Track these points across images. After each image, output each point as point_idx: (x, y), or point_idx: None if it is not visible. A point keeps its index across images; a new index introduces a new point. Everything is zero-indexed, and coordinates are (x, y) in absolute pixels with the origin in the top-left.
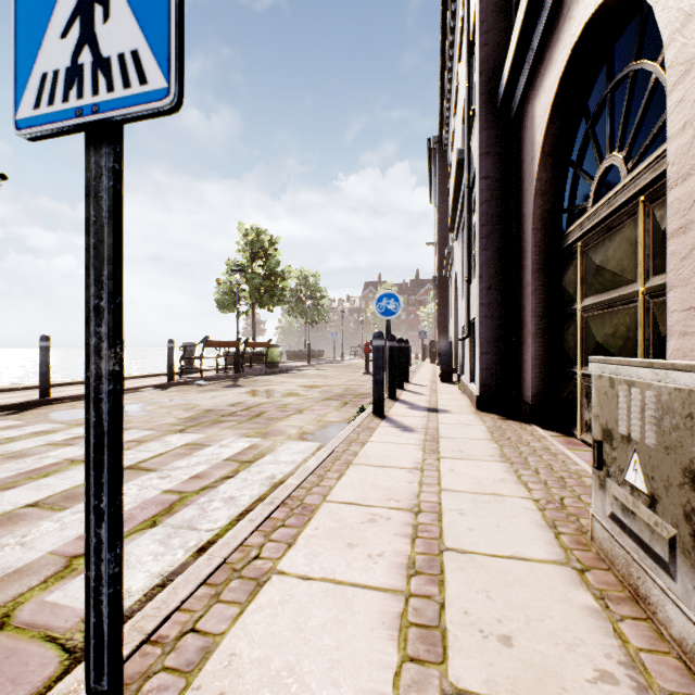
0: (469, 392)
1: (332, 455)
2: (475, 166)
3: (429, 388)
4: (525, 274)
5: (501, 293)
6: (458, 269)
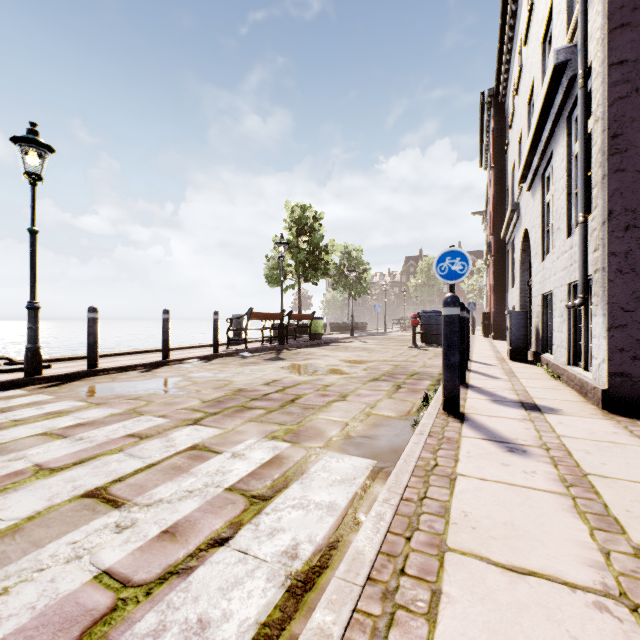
0: (574, 380)
1: (401, 511)
2: (590, 60)
3: (501, 368)
4: None
5: None
6: (533, 225)
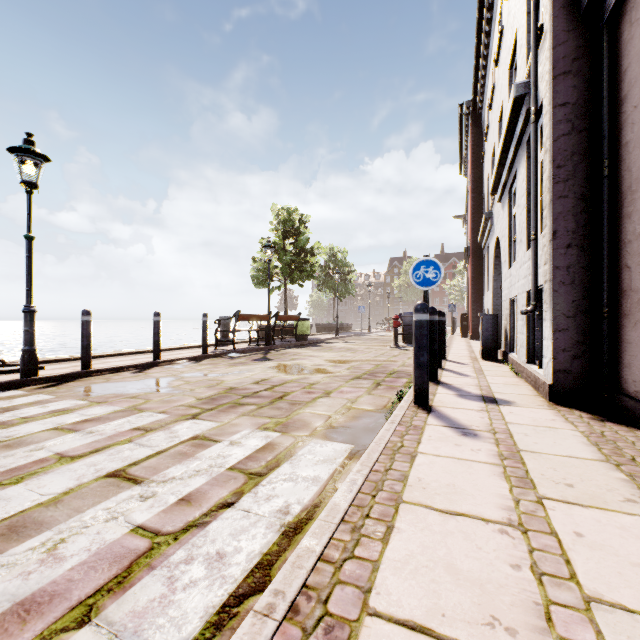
0: (531, 376)
1: (370, 479)
2: (542, 97)
3: (472, 367)
4: (630, 223)
5: (585, 252)
6: (503, 234)
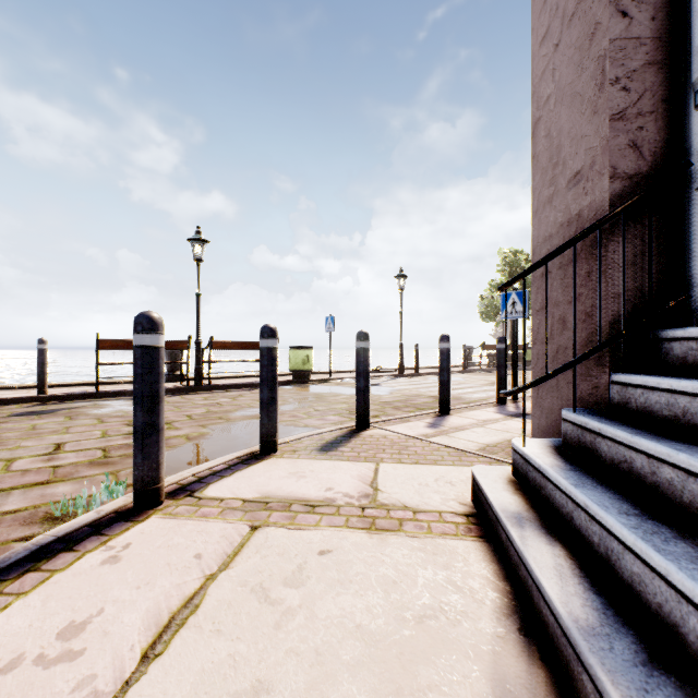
0: None
1: None
2: None
3: None
4: None
5: None
6: None
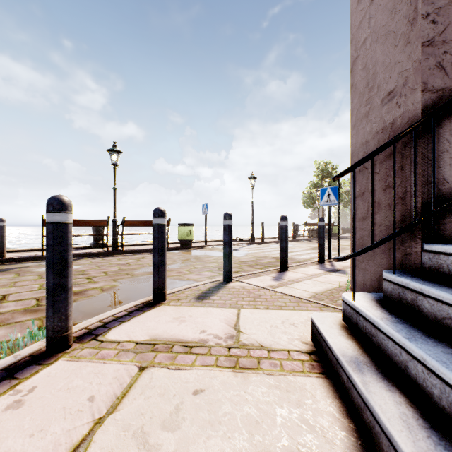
0: None
1: None
2: None
3: None
4: None
5: None
6: None
